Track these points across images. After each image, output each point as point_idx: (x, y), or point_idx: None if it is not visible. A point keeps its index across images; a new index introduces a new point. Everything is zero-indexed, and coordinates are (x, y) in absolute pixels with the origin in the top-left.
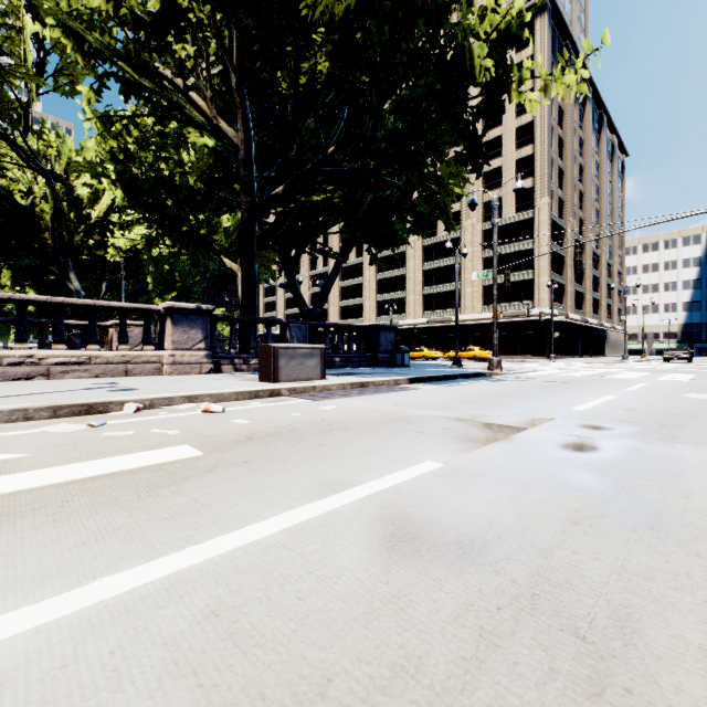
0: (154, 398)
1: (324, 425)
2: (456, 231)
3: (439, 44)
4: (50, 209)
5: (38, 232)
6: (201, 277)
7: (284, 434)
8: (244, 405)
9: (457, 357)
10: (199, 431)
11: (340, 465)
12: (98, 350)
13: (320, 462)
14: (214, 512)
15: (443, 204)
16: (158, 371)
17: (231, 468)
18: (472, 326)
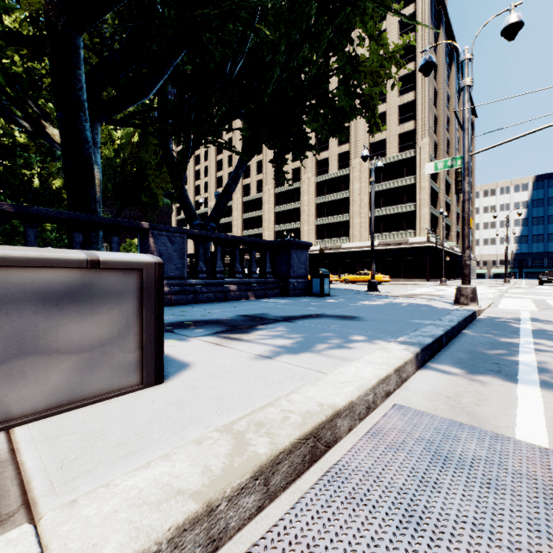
0: None
1: None
2: (346, 169)
3: None
4: None
5: None
6: None
7: None
8: None
9: (374, 281)
10: None
11: None
12: None
13: None
14: None
15: (367, 93)
16: None
17: None
18: (360, 252)
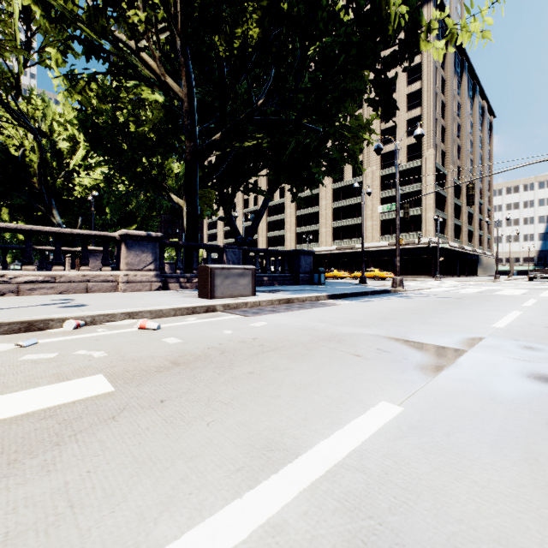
0: (95, 314)
1: (255, 346)
2: (359, 177)
3: (355, 1)
4: (37, 159)
5: (27, 177)
6: (157, 213)
7: (213, 357)
8: (180, 321)
9: (363, 276)
10: (126, 352)
11: (276, 408)
12: (63, 271)
13: (251, 402)
14: (81, 523)
15: (352, 151)
16: (114, 288)
17: (140, 414)
18: (372, 252)
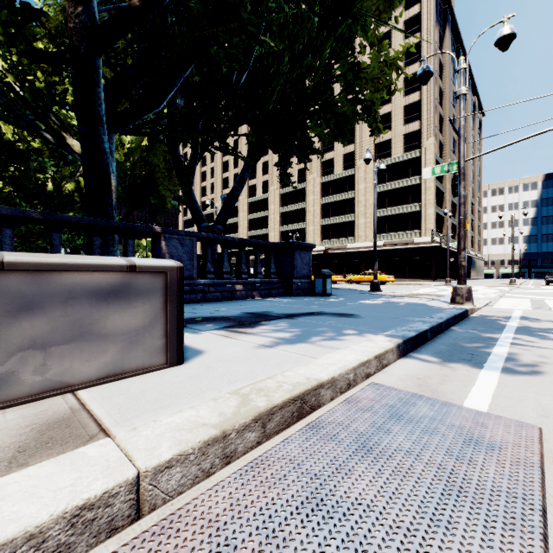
0: None
1: None
2: (351, 169)
3: None
4: None
5: None
6: None
7: None
8: None
9: (376, 282)
10: None
11: None
12: None
13: None
14: None
15: (369, 99)
16: None
17: None
18: (365, 253)
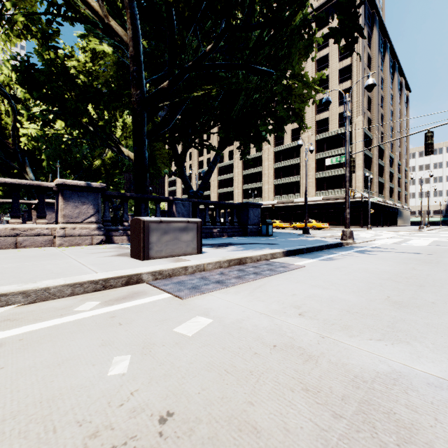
0: None
1: None
2: (297, 141)
3: None
4: (11, 122)
5: (3, 138)
6: (120, 171)
7: None
8: (63, 314)
9: (306, 227)
10: None
11: None
12: None
13: None
14: None
15: (298, 109)
16: (50, 243)
17: None
18: (308, 205)
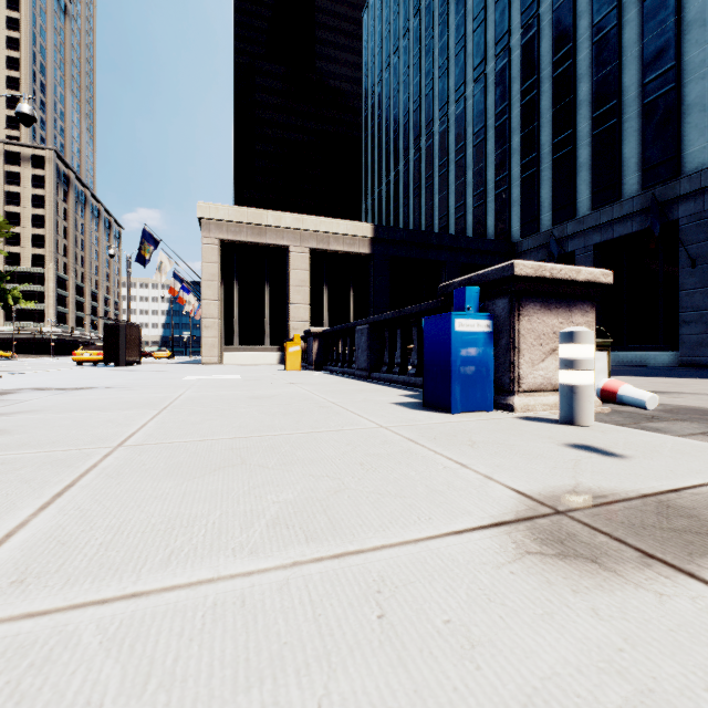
0: None
1: None
2: None
3: None
4: None
5: None
6: None
7: None
8: None
9: None
10: None
11: None
12: None
13: None
14: None
15: None
16: None
17: None
18: None
